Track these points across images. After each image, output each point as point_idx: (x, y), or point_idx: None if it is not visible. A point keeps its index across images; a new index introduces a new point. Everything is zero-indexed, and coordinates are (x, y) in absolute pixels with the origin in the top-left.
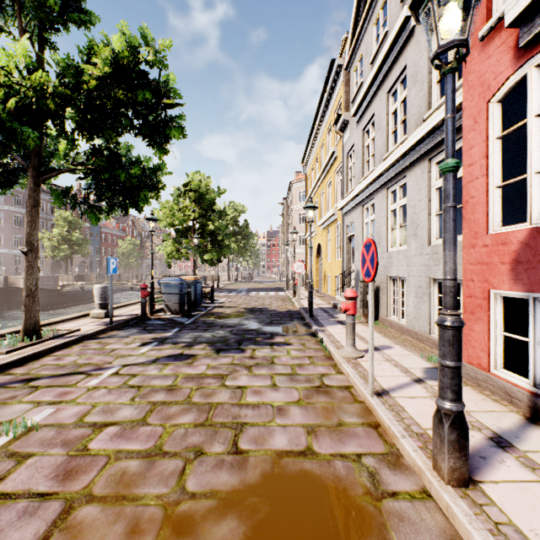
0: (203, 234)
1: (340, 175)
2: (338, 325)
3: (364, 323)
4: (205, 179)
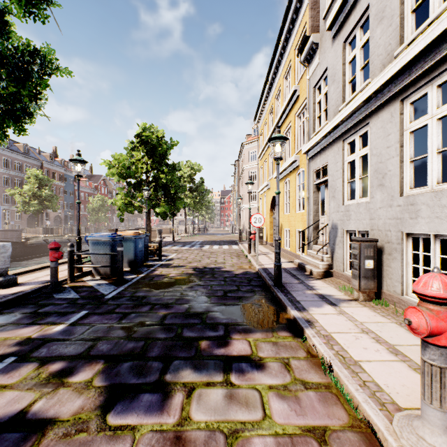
0: (156, 187)
1: (302, 117)
2: (326, 306)
3: (360, 301)
4: (158, 131)
